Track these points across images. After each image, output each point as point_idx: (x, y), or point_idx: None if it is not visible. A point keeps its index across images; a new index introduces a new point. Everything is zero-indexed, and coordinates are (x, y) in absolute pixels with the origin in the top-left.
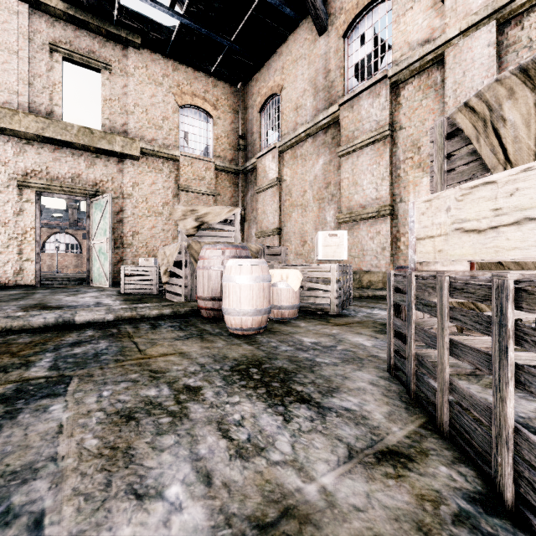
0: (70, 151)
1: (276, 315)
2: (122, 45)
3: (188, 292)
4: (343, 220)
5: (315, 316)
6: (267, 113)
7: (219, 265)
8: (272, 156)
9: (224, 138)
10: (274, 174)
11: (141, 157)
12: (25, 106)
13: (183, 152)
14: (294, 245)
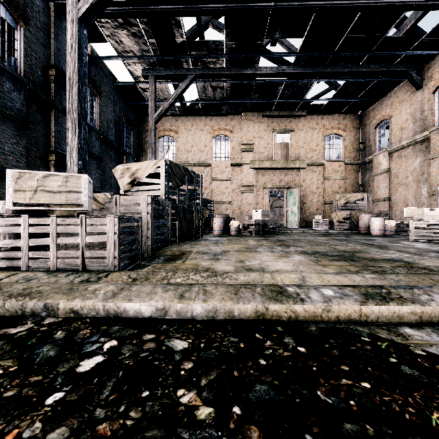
0: (279, 171)
1: (386, 233)
2: (298, 117)
3: (350, 228)
4: (432, 194)
5: (401, 235)
6: (380, 129)
7: (367, 219)
8: (384, 155)
9: (349, 146)
10: (385, 166)
11: (306, 167)
12: (265, 157)
13: (327, 160)
14: (399, 207)
